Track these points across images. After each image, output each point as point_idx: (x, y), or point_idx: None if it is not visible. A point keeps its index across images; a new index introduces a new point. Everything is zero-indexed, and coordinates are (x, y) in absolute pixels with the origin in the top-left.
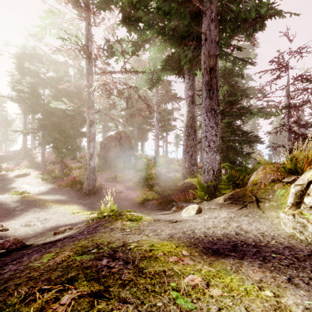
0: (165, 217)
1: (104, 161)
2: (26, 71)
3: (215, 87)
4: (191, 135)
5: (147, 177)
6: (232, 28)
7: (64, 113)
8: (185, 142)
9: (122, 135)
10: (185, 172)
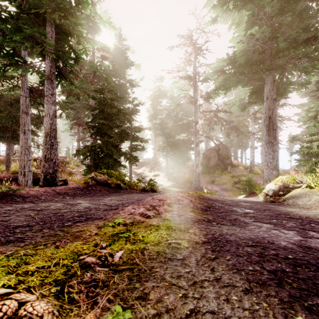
0: None
1: (206, 168)
2: (156, 108)
3: (272, 128)
4: None
5: (239, 182)
6: (303, 70)
7: None
8: None
9: (220, 147)
10: None
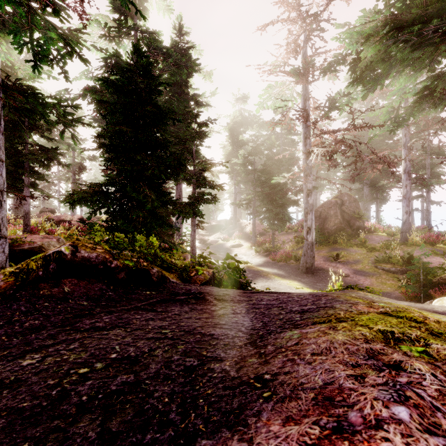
0: None
1: (320, 235)
2: (236, 141)
3: None
4: None
5: (388, 260)
6: None
7: (276, 182)
8: None
9: (344, 200)
10: None
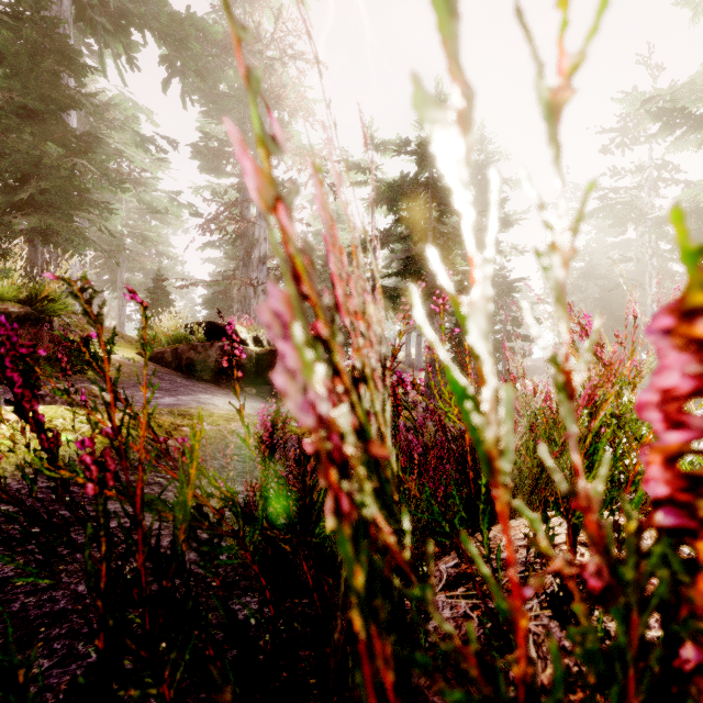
0: None
1: None
2: None
3: None
4: None
5: None
6: None
7: (614, 322)
8: None
9: None
10: None
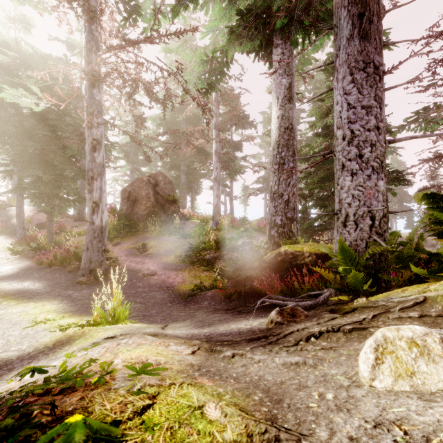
0: (280, 378)
1: (127, 221)
2: None
3: (376, 8)
4: (288, 163)
5: (202, 246)
6: None
7: (51, 134)
8: (275, 175)
9: (158, 180)
10: (276, 234)
